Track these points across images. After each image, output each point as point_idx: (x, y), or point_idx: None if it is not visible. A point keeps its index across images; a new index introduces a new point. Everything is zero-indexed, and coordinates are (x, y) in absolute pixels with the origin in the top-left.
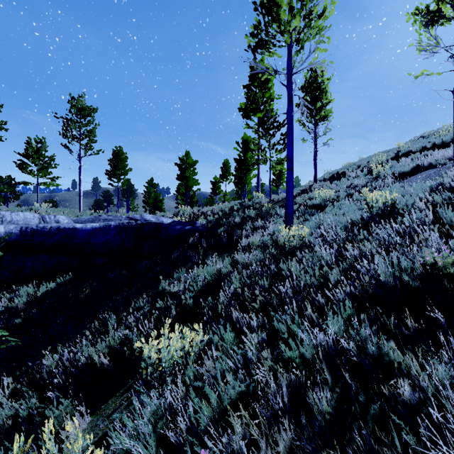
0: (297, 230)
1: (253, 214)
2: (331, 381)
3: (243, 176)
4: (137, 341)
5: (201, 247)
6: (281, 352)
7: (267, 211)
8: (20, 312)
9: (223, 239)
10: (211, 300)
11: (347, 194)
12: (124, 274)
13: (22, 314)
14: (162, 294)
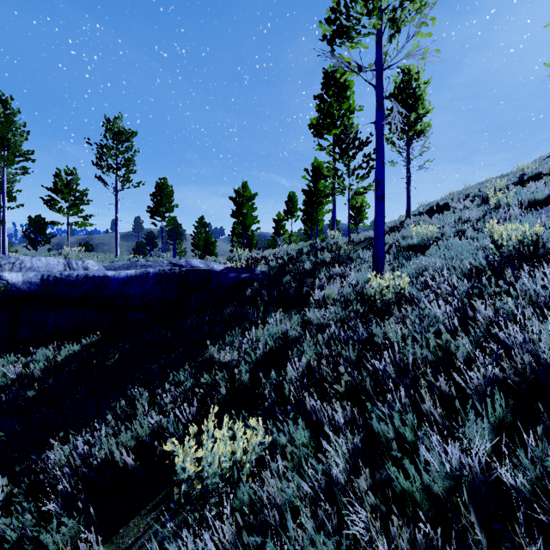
0: (390, 280)
1: (328, 258)
2: (486, 543)
3: (314, 211)
4: (167, 443)
5: (261, 301)
6: (388, 475)
7: (346, 254)
8: (34, 382)
9: (290, 290)
10: (274, 376)
11: (457, 231)
12: (164, 334)
13: (36, 385)
14: (210, 364)
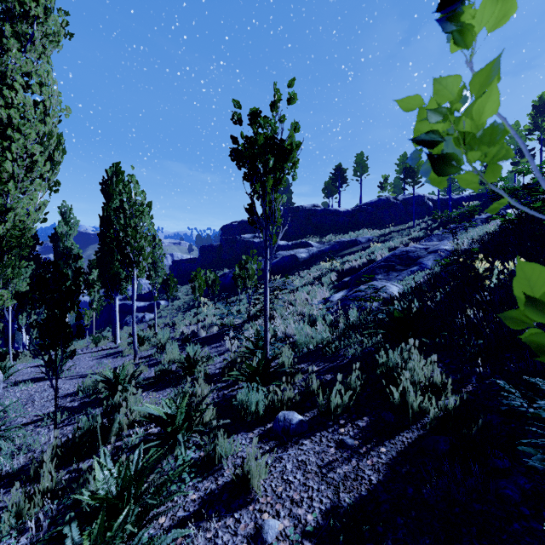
0: None
1: None
2: None
3: None
4: None
5: None
6: None
7: None
8: None
9: None
10: None
11: None
12: None
13: None
14: None
